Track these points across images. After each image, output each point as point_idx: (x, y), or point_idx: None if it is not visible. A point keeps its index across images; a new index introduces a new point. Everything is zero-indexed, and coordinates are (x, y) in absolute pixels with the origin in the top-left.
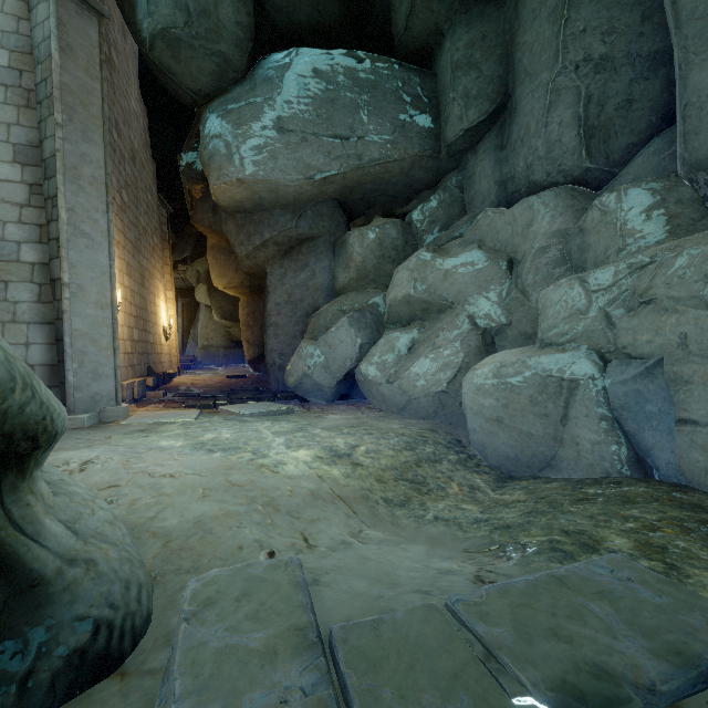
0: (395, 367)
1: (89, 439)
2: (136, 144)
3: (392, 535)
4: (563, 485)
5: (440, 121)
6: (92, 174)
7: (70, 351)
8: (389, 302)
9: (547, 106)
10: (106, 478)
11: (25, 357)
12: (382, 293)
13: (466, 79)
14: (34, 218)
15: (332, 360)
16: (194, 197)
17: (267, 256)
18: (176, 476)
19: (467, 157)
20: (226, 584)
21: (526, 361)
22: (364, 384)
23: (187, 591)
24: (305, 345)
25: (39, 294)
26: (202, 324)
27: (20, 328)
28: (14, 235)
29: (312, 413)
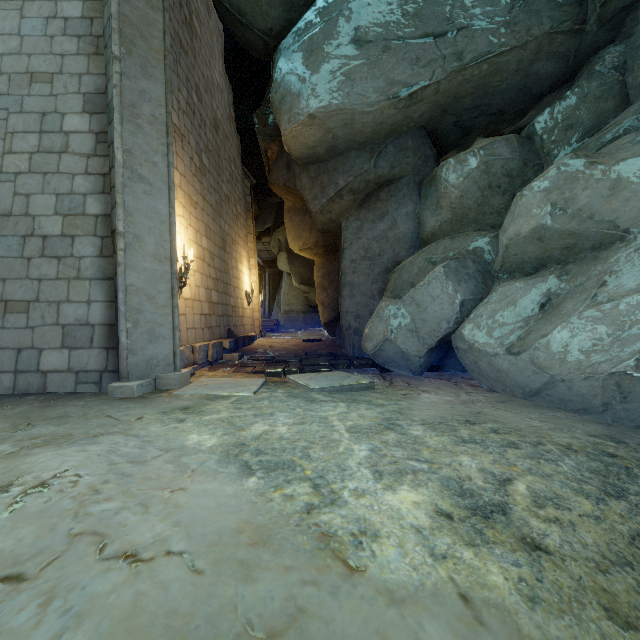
0: (519, 332)
1: (117, 419)
2: (219, 115)
3: None
4: None
5: None
6: (151, 113)
7: (123, 308)
8: (507, 241)
9: None
10: (24, 543)
11: (87, 316)
12: (488, 235)
13: None
14: (99, 168)
15: (421, 321)
16: (270, 159)
17: (341, 207)
18: (142, 561)
19: (635, 15)
20: None
21: None
22: (467, 354)
23: None
24: (386, 304)
25: (101, 248)
26: (284, 291)
27: (83, 284)
28: (81, 187)
29: (397, 389)
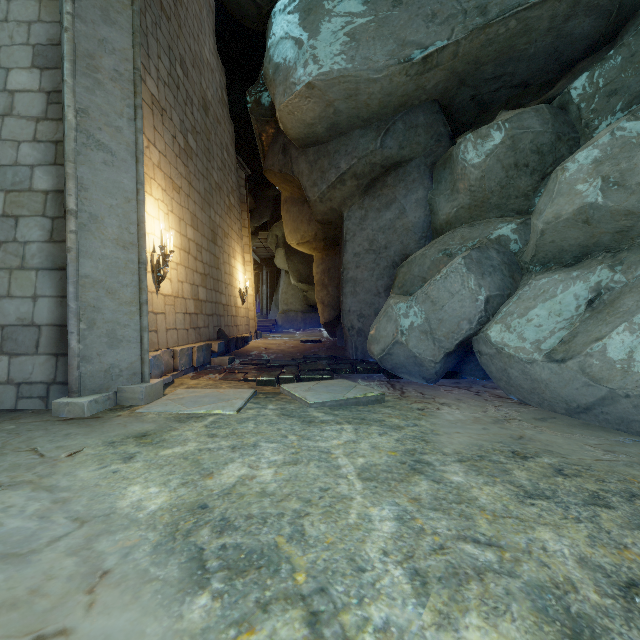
0: (561, 334)
1: (41, 455)
2: (209, 95)
3: None
4: None
5: None
6: (115, 67)
7: (74, 305)
8: (543, 226)
9: None
10: None
11: (32, 315)
12: (514, 221)
13: None
14: (50, 134)
15: (436, 321)
16: (265, 143)
17: (343, 195)
18: None
19: None
20: None
21: None
22: (494, 359)
23: None
24: (396, 302)
25: (51, 231)
26: (282, 290)
27: (28, 275)
28: (28, 157)
29: (411, 401)
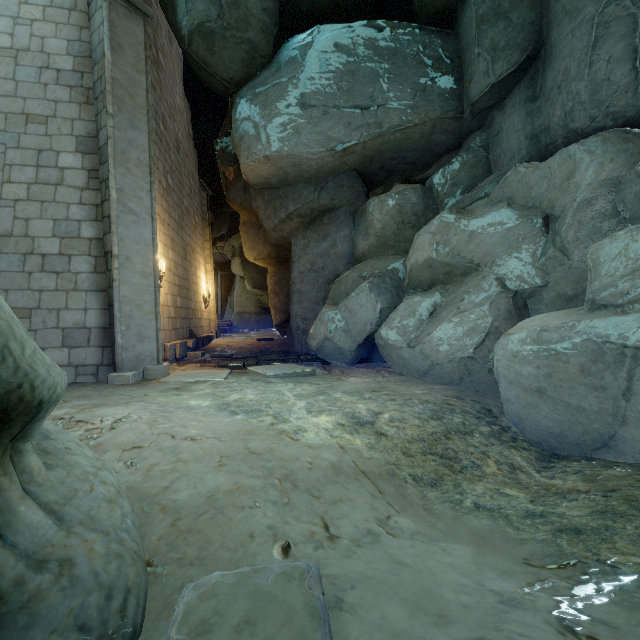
0: (416, 332)
1: (129, 396)
2: (180, 135)
3: (426, 527)
4: (633, 473)
5: (463, 80)
6: (138, 157)
7: (118, 315)
8: (410, 266)
9: (591, 43)
10: (132, 438)
11: (84, 321)
12: (401, 259)
13: (493, 31)
14: (92, 199)
15: (352, 324)
16: (228, 179)
17: (291, 228)
18: (196, 439)
19: (492, 115)
20: (226, 600)
21: (573, 325)
22: (384, 348)
23: (180, 604)
24: (327, 310)
25: (95, 266)
26: (237, 293)
27: (80, 295)
28: (76, 214)
29: (333, 375)
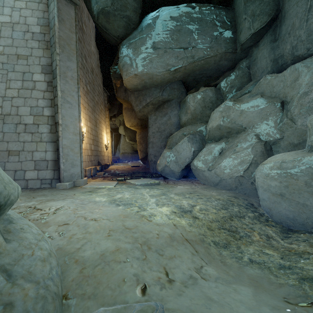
0: (212, 162)
1: (66, 195)
2: (94, 65)
3: (223, 274)
4: None
5: (237, 32)
6: (71, 75)
7: (61, 154)
8: (209, 129)
9: (307, 9)
10: (64, 219)
11: (45, 157)
12: (204, 125)
13: (252, 6)
14: (49, 96)
15: (179, 158)
16: (117, 86)
17: (148, 110)
18: (97, 220)
19: (252, 50)
20: None
21: (300, 159)
22: (195, 171)
23: None
24: (166, 151)
25: (50, 129)
26: (122, 143)
27: (43, 144)
28: (41, 104)
29: (169, 184)
